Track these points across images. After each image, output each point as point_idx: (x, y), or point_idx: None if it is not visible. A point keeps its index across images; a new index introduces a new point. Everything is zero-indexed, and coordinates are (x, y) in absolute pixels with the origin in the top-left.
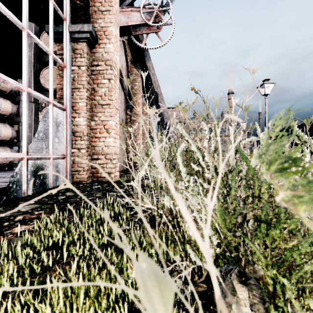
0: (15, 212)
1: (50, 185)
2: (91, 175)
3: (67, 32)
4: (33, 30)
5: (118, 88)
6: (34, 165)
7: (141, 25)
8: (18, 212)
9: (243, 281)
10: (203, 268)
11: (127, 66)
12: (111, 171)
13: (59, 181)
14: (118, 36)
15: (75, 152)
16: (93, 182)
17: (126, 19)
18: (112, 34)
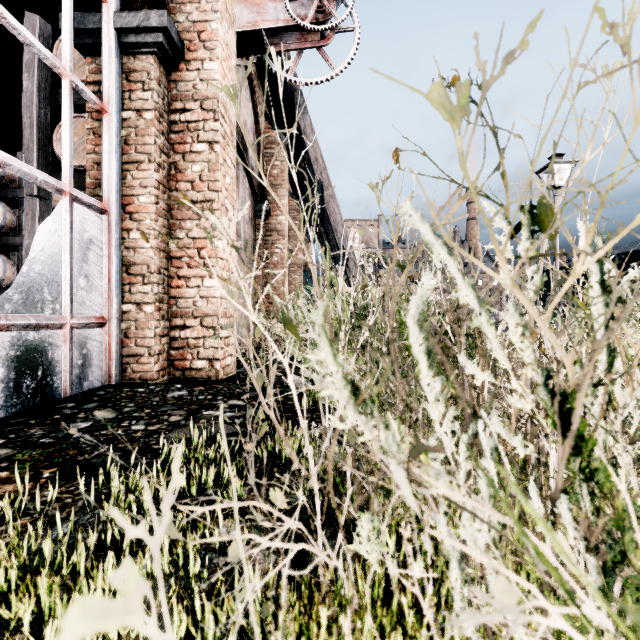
0: None
1: (65, 390)
2: (169, 365)
3: (111, 29)
4: (38, 31)
5: (232, 166)
6: (18, 342)
7: (286, 30)
8: None
9: None
10: None
11: (257, 125)
12: (215, 356)
13: (90, 380)
14: (232, 47)
15: (129, 312)
16: (173, 380)
17: (254, 16)
18: (217, 39)
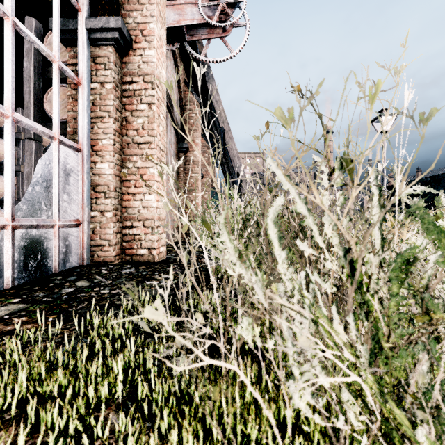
0: None
1: (54, 268)
2: (122, 252)
3: (84, 29)
4: (34, 29)
5: (163, 119)
6: (26, 237)
7: (200, 26)
8: None
9: None
10: None
11: (180, 89)
12: (152, 246)
13: (71, 262)
14: (163, 39)
15: (95, 217)
16: (125, 262)
17: (177, 16)
18: (154, 35)
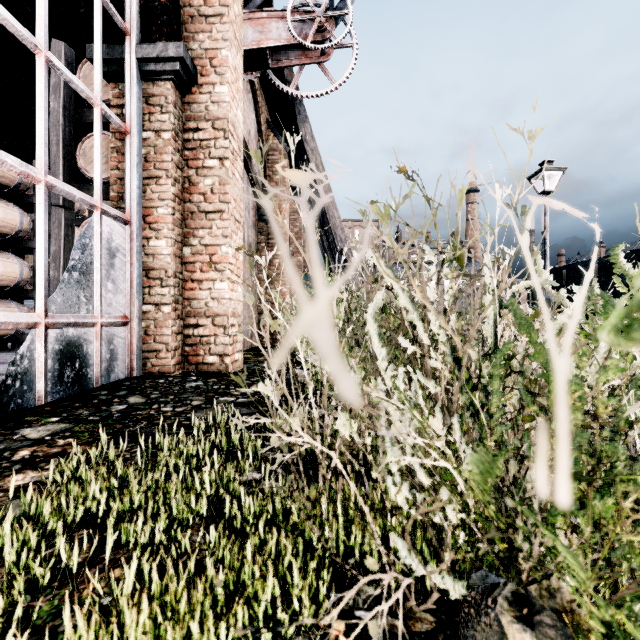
0: (15, 442)
1: (96, 380)
2: (184, 360)
3: (133, 58)
4: (63, 56)
5: (239, 178)
6: (61, 338)
7: (288, 47)
8: (22, 440)
9: (524, 617)
10: (426, 577)
11: (260, 133)
12: (225, 352)
13: (116, 373)
14: (239, 70)
15: (149, 312)
16: (188, 374)
17: (258, 35)
18: (227, 65)
